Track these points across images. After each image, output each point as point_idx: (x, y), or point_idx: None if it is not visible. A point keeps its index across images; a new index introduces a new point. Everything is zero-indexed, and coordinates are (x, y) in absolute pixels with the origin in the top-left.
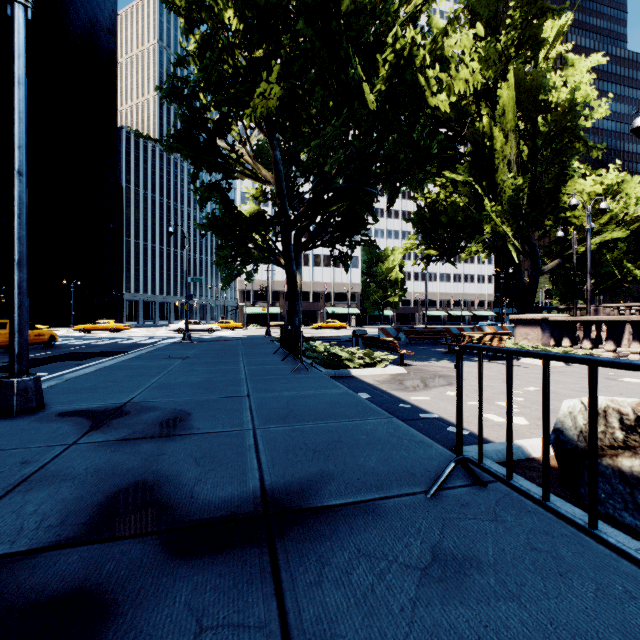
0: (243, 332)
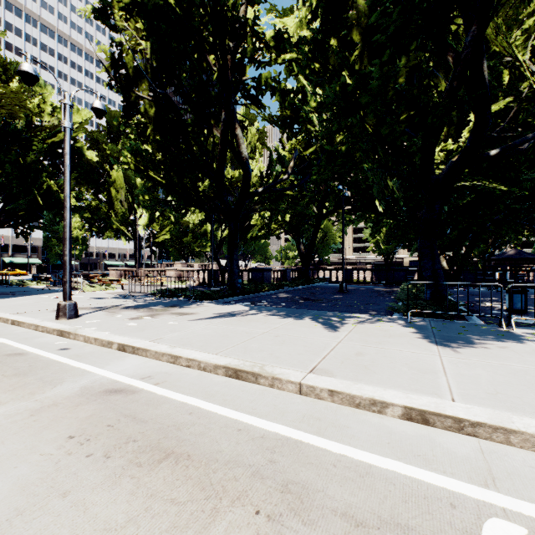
0: None
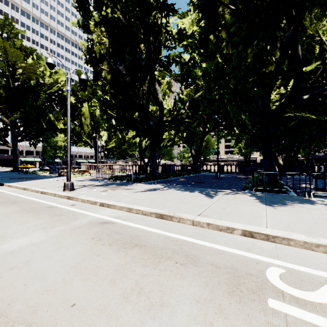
0: None
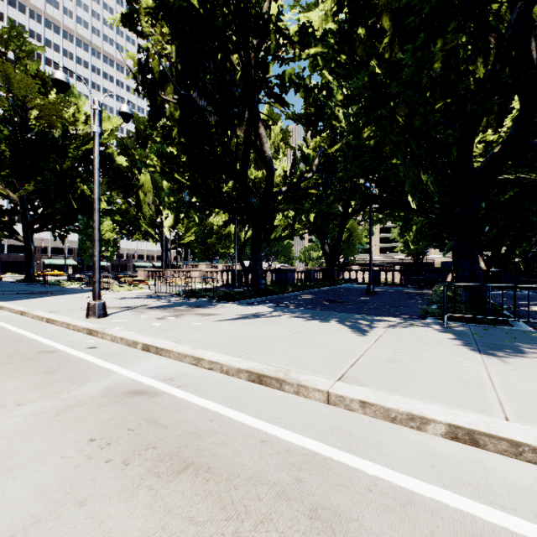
0: None
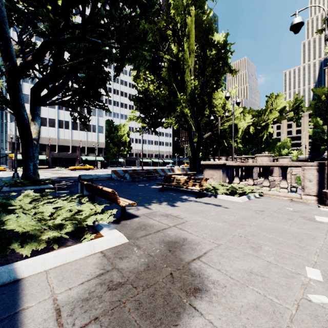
0: (2, 174)
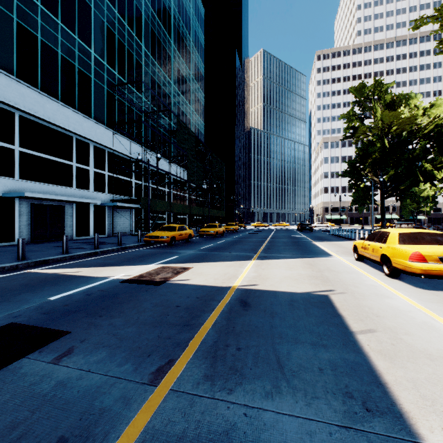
0: None
